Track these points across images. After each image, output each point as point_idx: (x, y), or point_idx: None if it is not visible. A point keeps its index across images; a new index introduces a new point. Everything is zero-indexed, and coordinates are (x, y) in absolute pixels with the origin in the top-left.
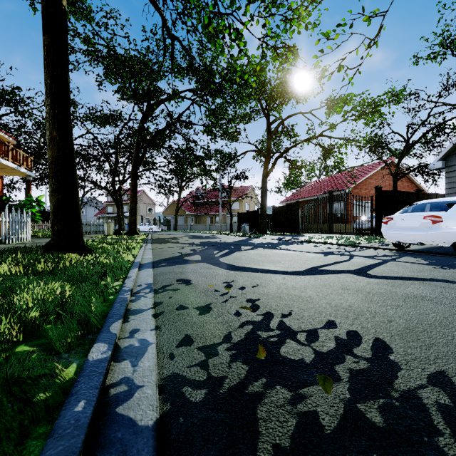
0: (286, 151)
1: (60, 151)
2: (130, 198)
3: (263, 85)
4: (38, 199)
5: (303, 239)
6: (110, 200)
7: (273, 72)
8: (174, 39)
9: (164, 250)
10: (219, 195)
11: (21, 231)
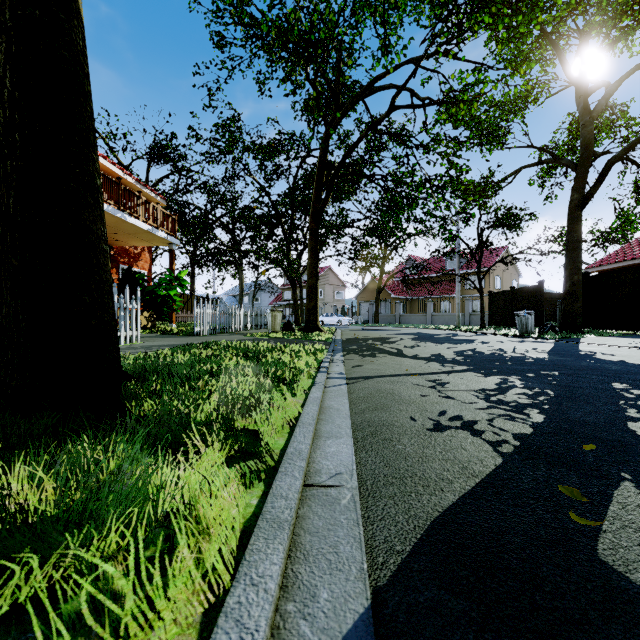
0: None
1: (7, 12)
2: (308, 270)
3: None
4: (178, 275)
5: None
6: (288, 283)
7: None
8: None
9: (387, 392)
10: (445, 266)
11: (120, 324)
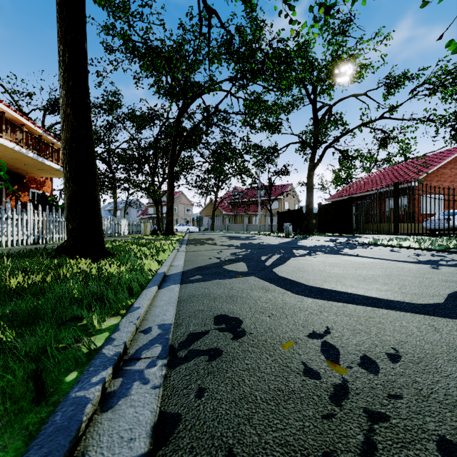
0: (337, 139)
1: (75, 132)
2: (167, 197)
3: (310, 66)
4: None
5: (365, 241)
6: (151, 202)
7: (324, 46)
8: (211, 12)
9: (200, 254)
10: (256, 194)
11: (56, 230)
